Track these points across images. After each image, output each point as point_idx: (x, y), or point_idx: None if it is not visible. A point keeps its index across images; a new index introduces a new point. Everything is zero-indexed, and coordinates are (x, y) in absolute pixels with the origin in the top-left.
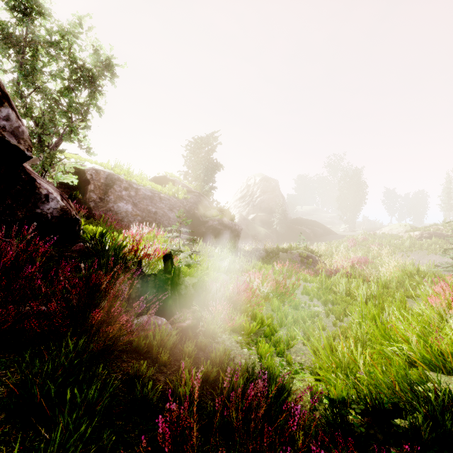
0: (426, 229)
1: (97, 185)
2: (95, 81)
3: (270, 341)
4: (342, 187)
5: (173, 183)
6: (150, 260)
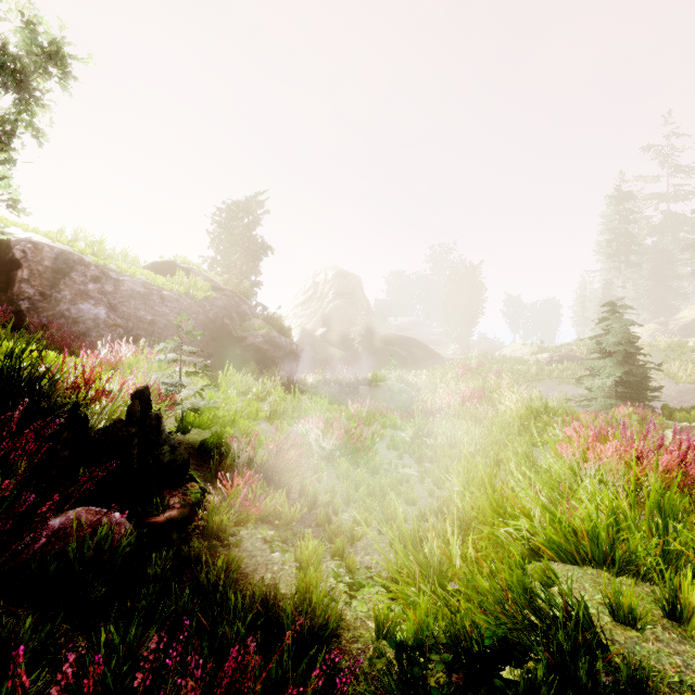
0: (557, 350)
1: (36, 270)
2: (27, 79)
3: (324, 533)
4: (451, 291)
5: (188, 274)
6: (109, 403)
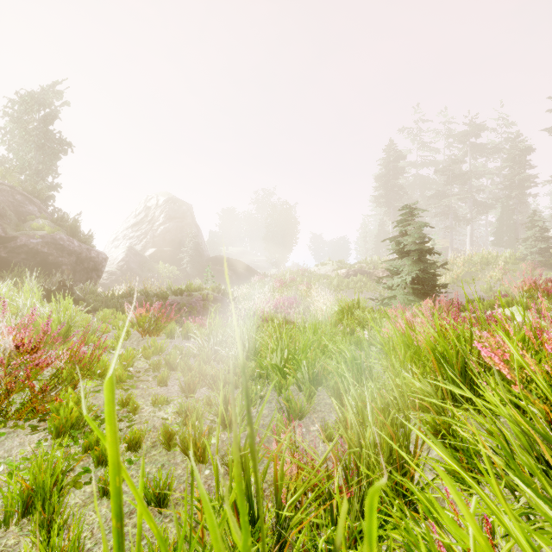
0: (351, 267)
1: None
2: None
3: None
4: (271, 224)
5: None
6: None
